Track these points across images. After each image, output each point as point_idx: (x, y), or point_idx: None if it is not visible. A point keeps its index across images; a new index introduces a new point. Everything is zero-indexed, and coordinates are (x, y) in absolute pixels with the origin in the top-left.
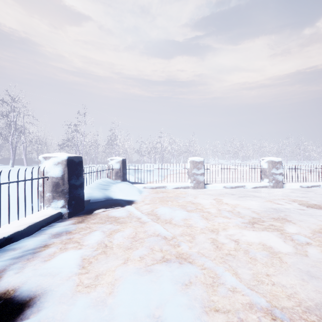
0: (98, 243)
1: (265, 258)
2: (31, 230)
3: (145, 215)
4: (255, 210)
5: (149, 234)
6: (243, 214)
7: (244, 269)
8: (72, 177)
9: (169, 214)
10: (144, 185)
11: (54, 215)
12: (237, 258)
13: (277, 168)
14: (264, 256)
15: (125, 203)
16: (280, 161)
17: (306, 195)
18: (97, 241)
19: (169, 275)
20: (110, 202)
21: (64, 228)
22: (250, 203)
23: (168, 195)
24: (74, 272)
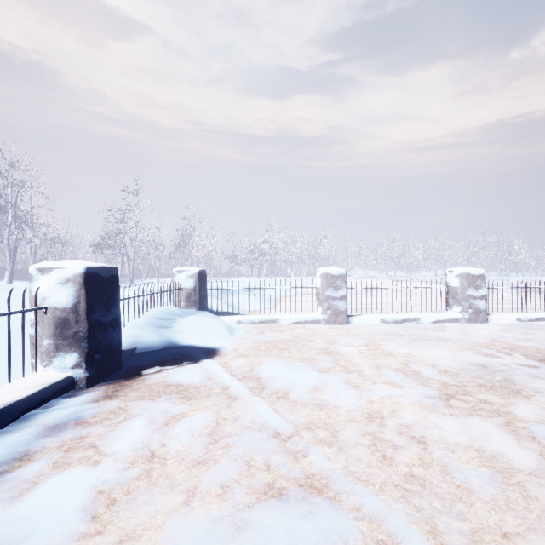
0: (137, 448)
1: (491, 488)
2: (2, 420)
3: (237, 379)
4: (446, 367)
5: (244, 426)
6: (425, 376)
7: (450, 519)
8: (95, 308)
9: (285, 377)
10: (238, 319)
11: (57, 383)
12: (429, 486)
13: (477, 287)
14: (487, 481)
15: (201, 353)
16: (482, 275)
17: (532, 337)
18: (136, 445)
19: (285, 541)
20: (174, 352)
21: (72, 412)
22: (433, 353)
23: (282, 337)
24: (69, 534)
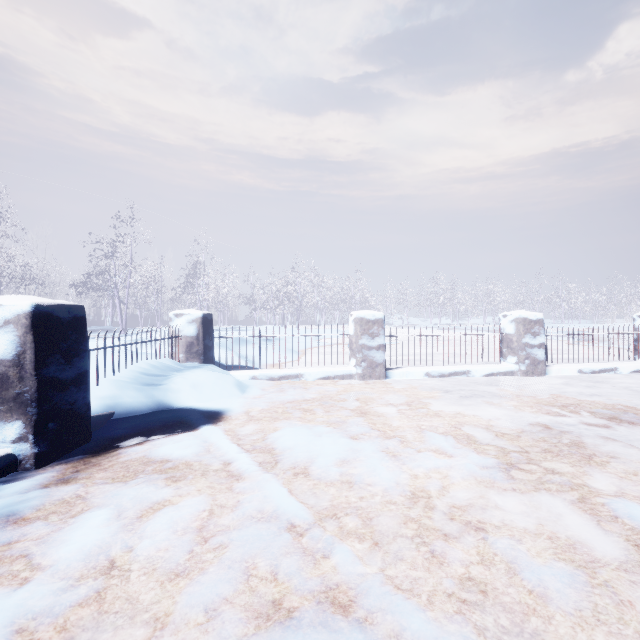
0: (91, 556)
1: (572, 593)
2: None
3: (244, 451)
4: (504, 429)
5: (247, 516)
6: (479, 441)
7: None
8: (48, 360)
9: (306, 447)
10: (252, 374)
11: None
12: (492, 594)
13: (534, 333)
14: (567, 583)
15: (201, 418)
16: (540, 320)
17: (597, 392)
18: (89, 551)
19: None
20: (165, 417)
21: (5, 506)
22: (488, 412)
23: (305, 396)
24: None
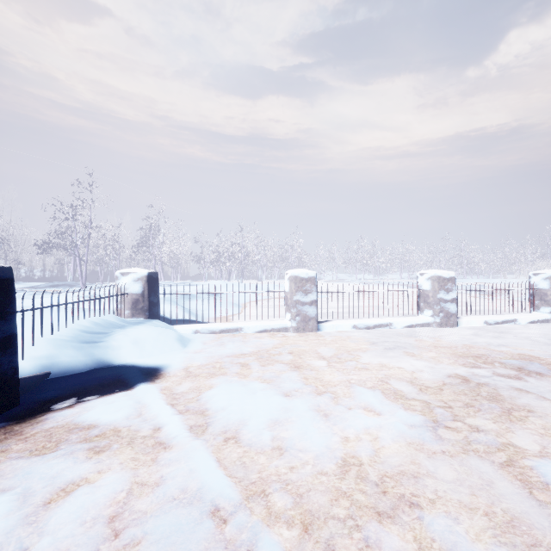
0: None
1: None
2: None
3: (176, 413)
4: (427, 382)
5: (168, 497)
6: (405, 395)
7: None
8: None
9: (239, 407)
10: (195, 328)
11: None
12: None
13: (447, 290)
14: None
15: (139, 376)
16: (452, 278)
17: (503, 342)
18: None
19: None
20: (103, 376)
21: None
22: (410, 364)
23: (243, 350)
24: None
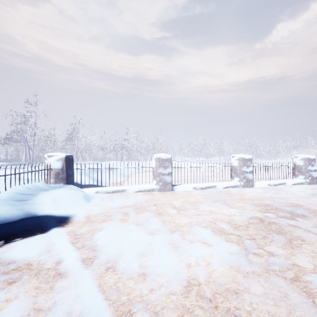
0: None
1: None
2: None
3: (75, 250)
4: (238, 222)
5: None
6: (226, 232)
7: None
8: None
9: (118, 243)
10: (96, 190)
11: None
12: None
13: (247, 166)
14: None
15: (54, 222)
16: (250, 159)
17: (280, 196)
18: None
19: None
20: (29, 223)
21: None
22: (228, 211)
23: (126, 203)
24: None
